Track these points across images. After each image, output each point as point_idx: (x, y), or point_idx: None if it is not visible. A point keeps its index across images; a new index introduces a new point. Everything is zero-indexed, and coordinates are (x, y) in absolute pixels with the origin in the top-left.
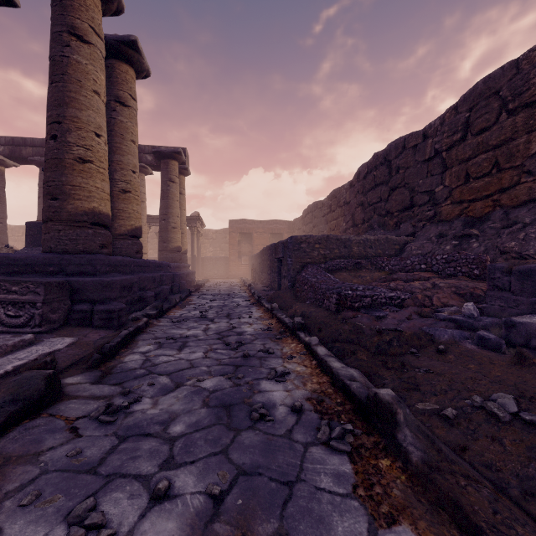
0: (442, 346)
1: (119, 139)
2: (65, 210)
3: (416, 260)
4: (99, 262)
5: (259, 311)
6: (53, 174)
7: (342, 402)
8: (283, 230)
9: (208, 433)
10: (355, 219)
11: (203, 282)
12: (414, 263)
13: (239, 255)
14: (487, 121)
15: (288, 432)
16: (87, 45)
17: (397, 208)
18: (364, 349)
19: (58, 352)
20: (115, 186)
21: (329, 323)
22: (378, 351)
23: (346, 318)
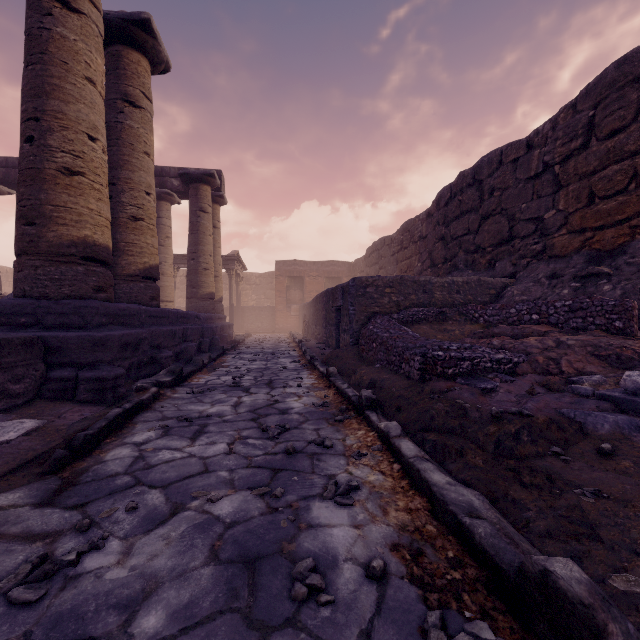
0: (608, 444)
1: (127, 150)
2: (45, 239)
3: (524, 309)
4: (89, 311)
5: (311, 377)
6: (28, 190)
7: (457, 558)
8: (342, 273)
9: (205, 638)
10: (434, 257)
11: (242, 337)
12: (522, 312)
13: (288, 304)
14: (622, 118)
15: (363, 638)
16: (77, 15)
17: (491, 241)
18: (476, 446)
19: (5, 445)
20: (122, 211)
21: (413, 399)
22: (499, 450)
23: (436, 391)
